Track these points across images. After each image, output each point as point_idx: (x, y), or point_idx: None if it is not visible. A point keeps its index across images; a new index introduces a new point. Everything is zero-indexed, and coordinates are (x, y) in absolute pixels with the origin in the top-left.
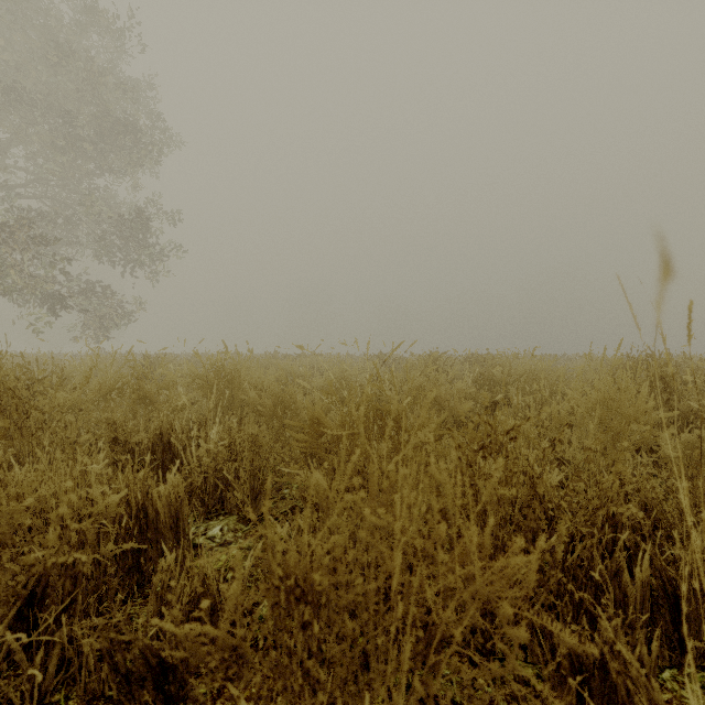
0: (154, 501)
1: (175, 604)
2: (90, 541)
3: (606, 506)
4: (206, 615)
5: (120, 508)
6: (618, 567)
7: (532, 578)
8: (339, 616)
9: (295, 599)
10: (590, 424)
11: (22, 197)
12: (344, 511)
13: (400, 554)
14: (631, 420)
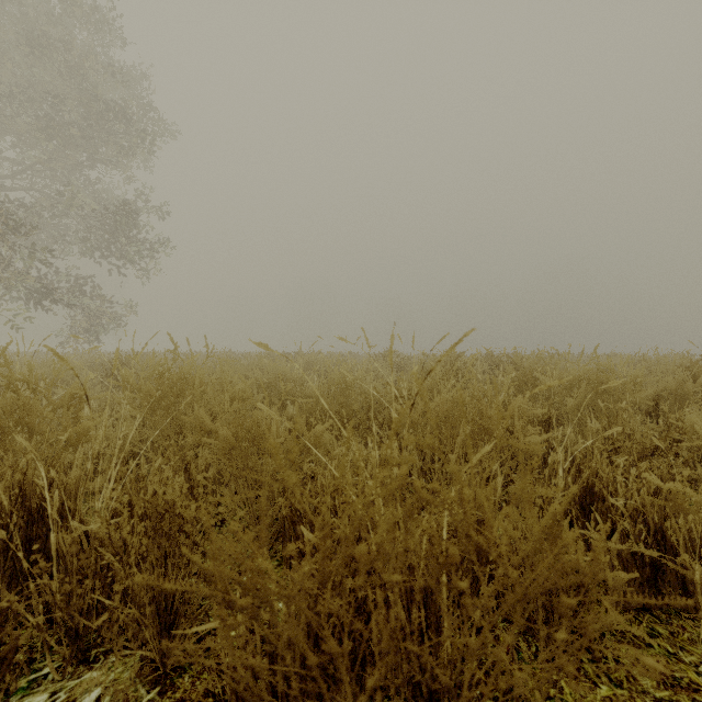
0: None
1: None
2: None
3: None
4: None
5: None
6: None
7: None
8: None
9: None
10: None
11: (10, 189)
12: None
13: None
14: None
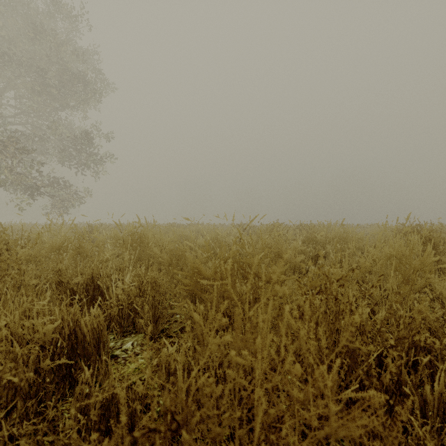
0: (82, 327)
1: (91, 407)
2: (33, 358)
3: (411, 335)
4: (99, 440)
5: (55, 334)
6: (420, 382)
7: (396, 440)
8: (210, 440)
9: (172, 430)
10: (391, 273)
11: (12, 124)
12: (216, 333)
13: (263, 400)
14: (418, 269)
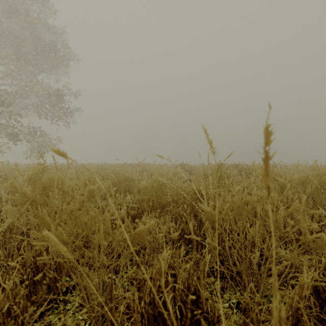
0: None
1: None
2: None
3: None
4: None
5: None
6: None
7: None
8: None
9: None
10: None
11: None
12: None
13: None
14: None
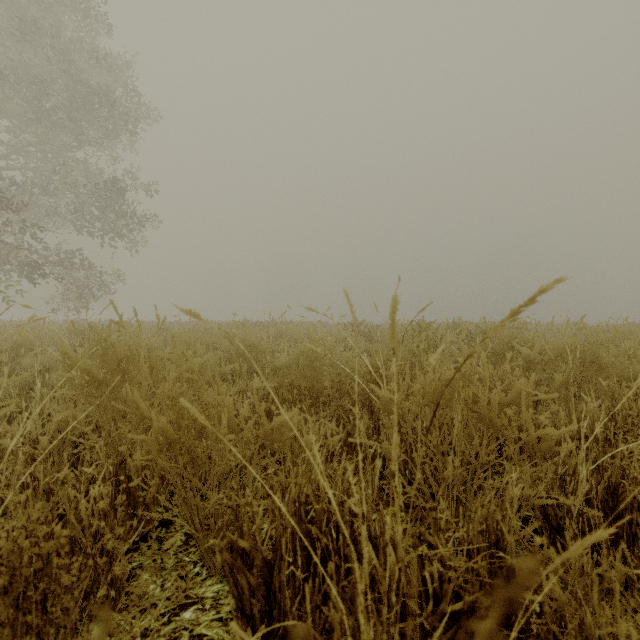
0: None
1: None
2: None
3: None
4: None
5: None
6: None
7: None
8: None
9: None
10: None
11: (3, 169)
12: None
13: None
14: None
